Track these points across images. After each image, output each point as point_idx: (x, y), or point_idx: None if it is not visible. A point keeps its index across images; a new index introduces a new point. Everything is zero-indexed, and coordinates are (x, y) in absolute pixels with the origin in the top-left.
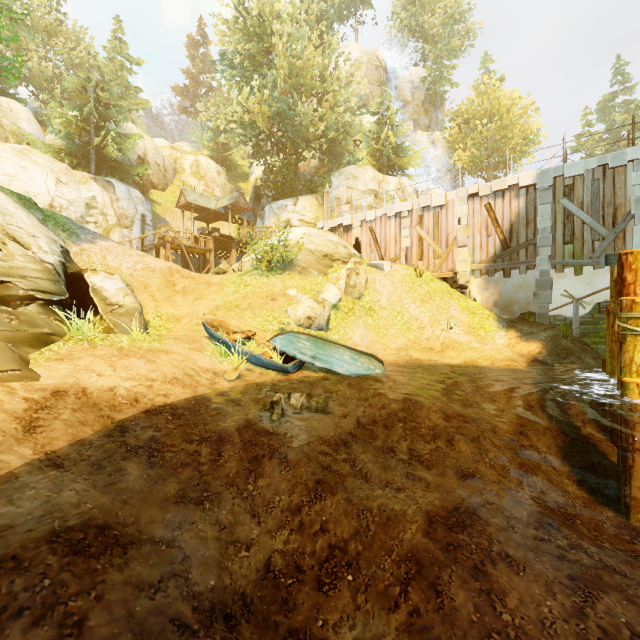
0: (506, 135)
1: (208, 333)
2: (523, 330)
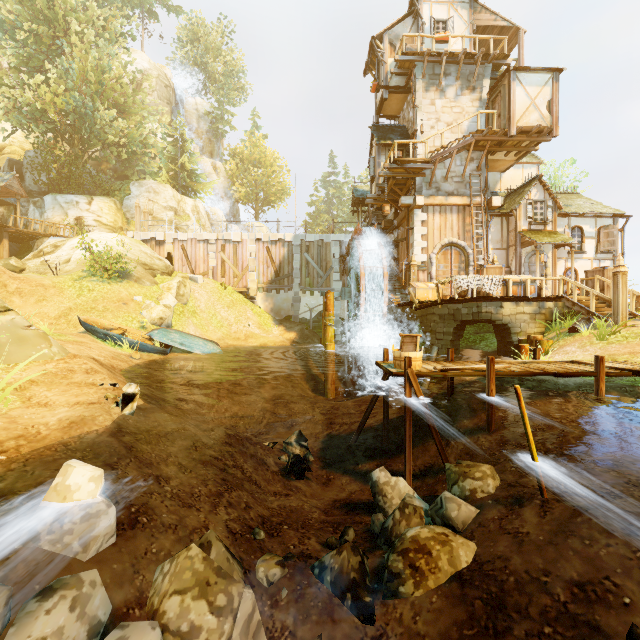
0: (270, 182)
1: (90, 330)
2: (287, 326)
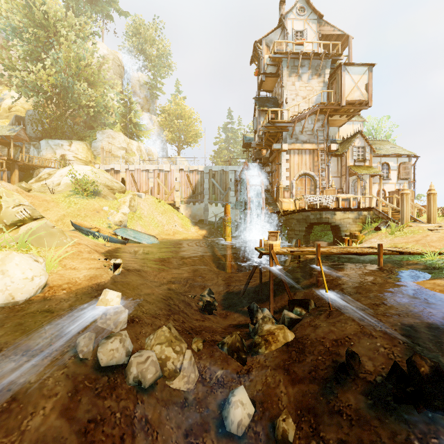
0: (188, 129)
1: (78, 229)
2: (200, 226)
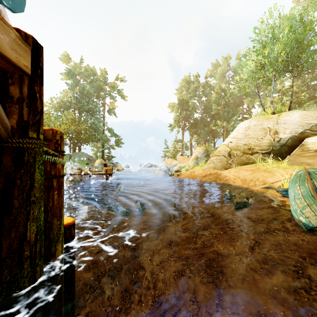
0: None
1: None
2: None
